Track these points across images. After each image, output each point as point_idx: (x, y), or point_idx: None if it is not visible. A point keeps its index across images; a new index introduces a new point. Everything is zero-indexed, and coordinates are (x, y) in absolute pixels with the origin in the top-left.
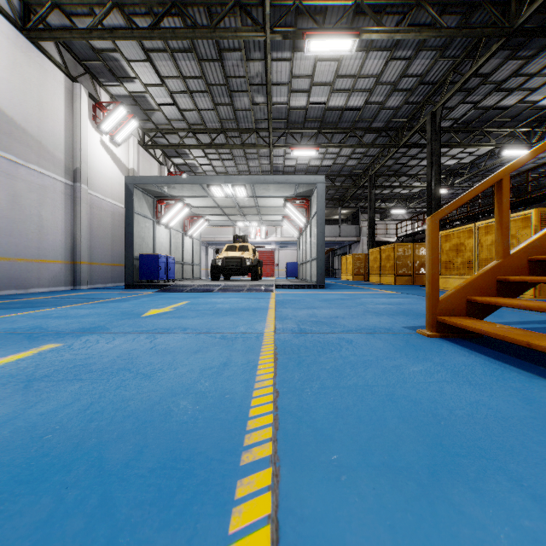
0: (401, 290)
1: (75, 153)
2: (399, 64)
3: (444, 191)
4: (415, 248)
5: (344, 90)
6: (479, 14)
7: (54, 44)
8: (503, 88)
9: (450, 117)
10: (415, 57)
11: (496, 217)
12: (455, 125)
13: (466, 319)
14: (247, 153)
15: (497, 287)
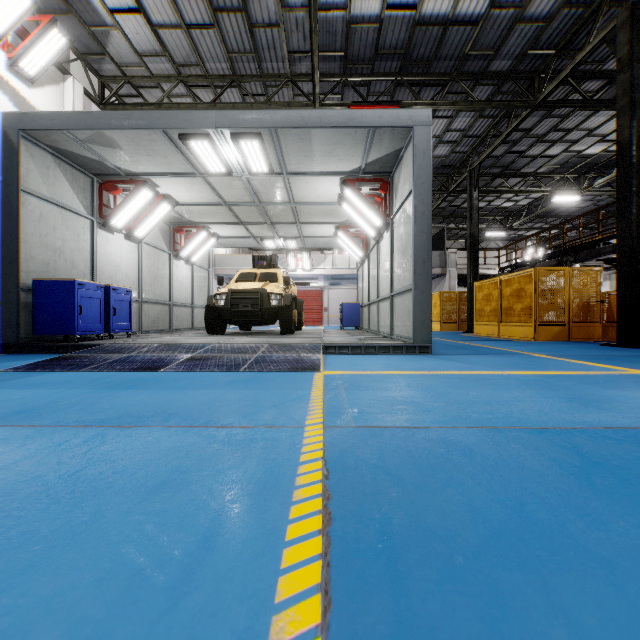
0: (621, 360)
1: None
2: None
3: (576, 198)
4: (572, 276)
5: None
6: None
7: None
8: None
9: None
10: None
11: None
12: None
13: None
14: None
15: None
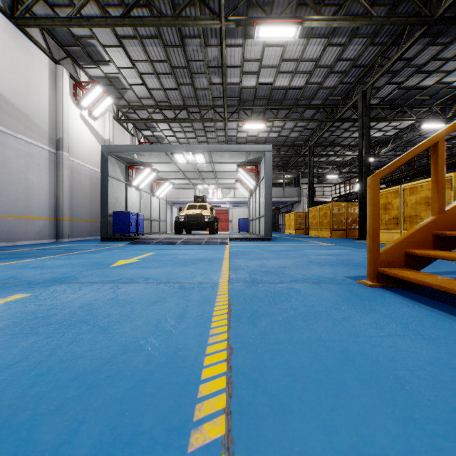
0: (337, 242)
1: (58, 126)
2: (335, 49)
3: (372, 159)
4: (348, 207)
5: (288, 72)
6: (404, 6)
7: (39, 32)
8: (423, 70)
9: (378, 95)
10: (349, 43)
11: (432, 177)
12: (382, 103)
13: (405, 270)
14: (206, 126)
15: (433, 240)
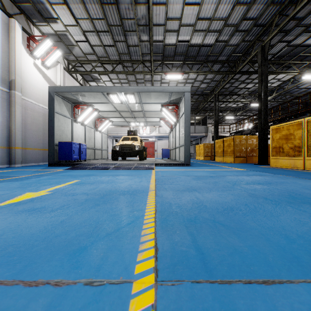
0: (246, 167)
1: (11, 69)
2: (242, 9)
3: None
4: (248, 139)
5: (202, 31)
6: None
7: None
8: (309, 30)
9: (270, 52)
10: (254, 3)
11: None
12: (273, 59)
13: None
14: (137, 78)
15: None
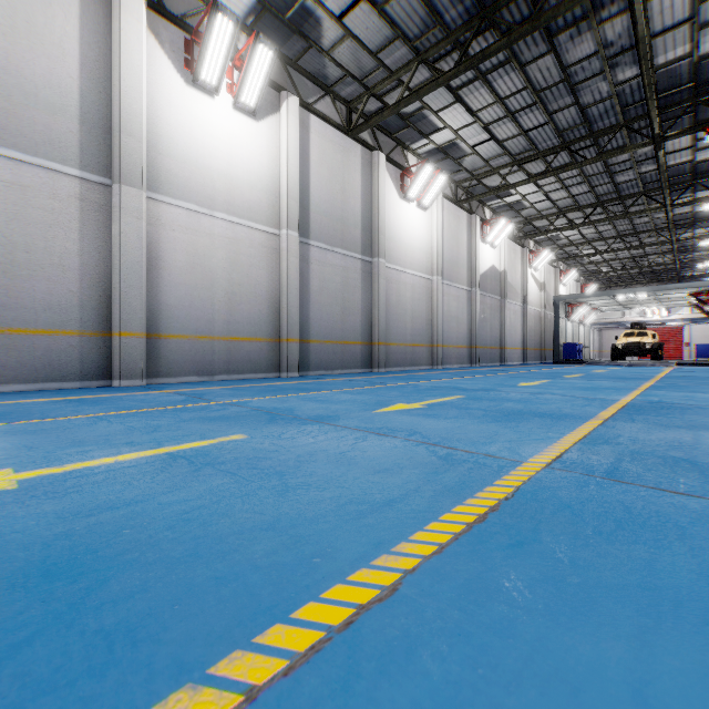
0: None
1: (524, 288)
2: None
3: None
4: None
5: None
6: None
7: (517, 234)
8: None
9: None
10: None
11: None
12: None
13: None
14: (643, 242)
15: None
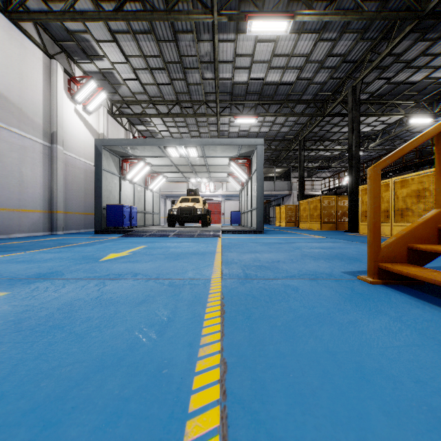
0: (328, 235)
1: (52, 119)
2: (326, 45)
3: (361, 153)
4: (338, 200)
5: (279, 68)
6: (394, 1)
7: (33, 26)
8: (412, 66)
9: (367, 91)
10: (340, 39)
11: (435, 168)
12: (371, 98)
13: (409, 267)
14: (198, 121)
15: (437, 235)
